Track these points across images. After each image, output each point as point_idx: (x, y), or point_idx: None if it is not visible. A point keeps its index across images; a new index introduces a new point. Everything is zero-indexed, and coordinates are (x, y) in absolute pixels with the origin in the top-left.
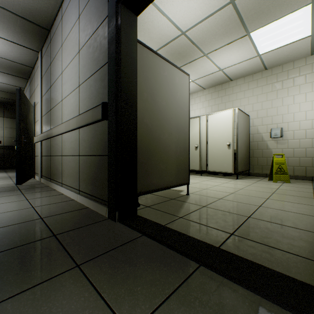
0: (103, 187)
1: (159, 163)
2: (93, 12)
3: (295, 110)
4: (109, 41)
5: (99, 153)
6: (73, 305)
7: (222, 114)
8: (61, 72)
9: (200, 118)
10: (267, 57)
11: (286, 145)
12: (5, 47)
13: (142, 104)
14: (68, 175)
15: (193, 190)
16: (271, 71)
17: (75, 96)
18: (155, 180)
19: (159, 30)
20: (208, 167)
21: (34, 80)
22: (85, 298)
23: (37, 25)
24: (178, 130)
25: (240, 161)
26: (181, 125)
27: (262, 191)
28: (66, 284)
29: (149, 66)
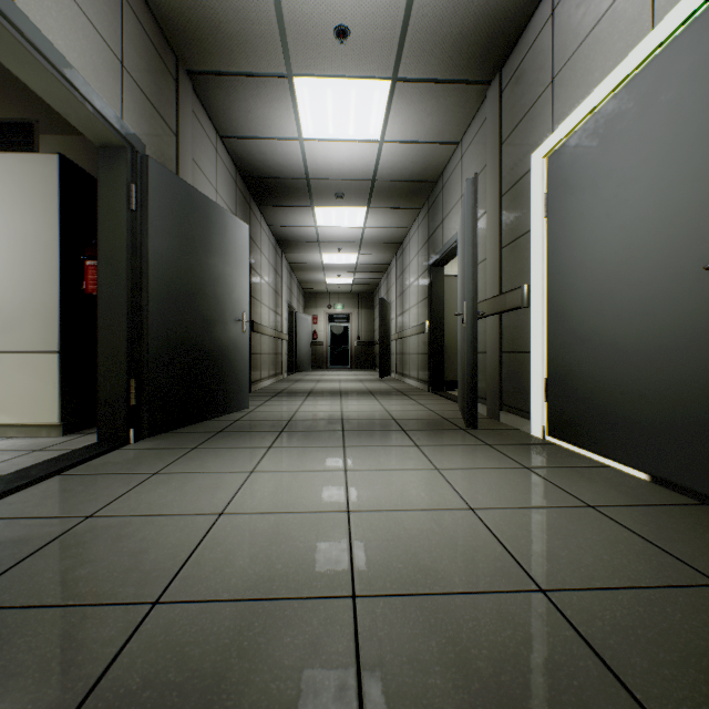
0: (427, 374)
1: None
2: (423, 258)
3: None
4: (428, 286)
5: (426, 352)
6: (402, 397)
7: None
8: (409, 285)
9: None
10: None
11: None
12: (370, 258)
13: (453, 318)
14: (412, 369)
15: None
16: None
17: (416, 310)
18: None
19: None
20: None
21: (390, 276)
22: (405, 397)
23: (393, 243)
24: None
25: None
26: None
27: None
28: (401, 396)
29: None
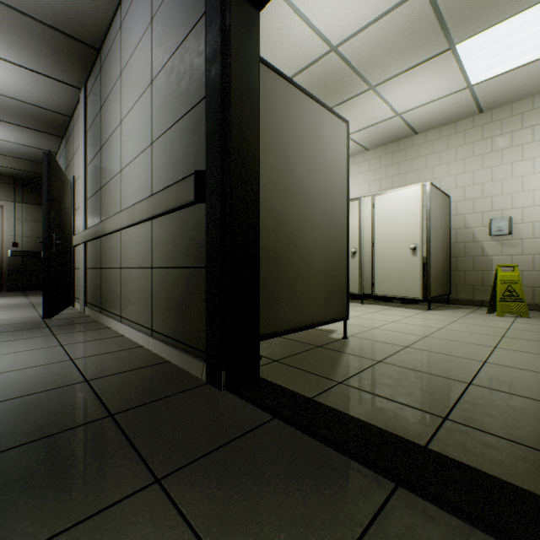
0: (197, 326)
1: (295, 281)
2: (177, 8)
3: (535, 184)
4: (208, 58)
5: (189, 263)
6: None
7: (401, 194)
8: (120, 121)
9: (361, 202)
10: (485, 90)
11: (519, 250)
12: (24, 81)
13: (266, 173)
14: (132, 302)
15: (352, 330)
16: (491, 115)
17: (144, 163)
18: (288, 312)
19: (291, 44)
20: (375, 287)
21: (72, 138)
22: None
23: (77, 41)
24: (328, 222)
25: (434, 278)
26: (334, 212)
27: (481, 333)
28: (138, 522)
29: (279, 106)
